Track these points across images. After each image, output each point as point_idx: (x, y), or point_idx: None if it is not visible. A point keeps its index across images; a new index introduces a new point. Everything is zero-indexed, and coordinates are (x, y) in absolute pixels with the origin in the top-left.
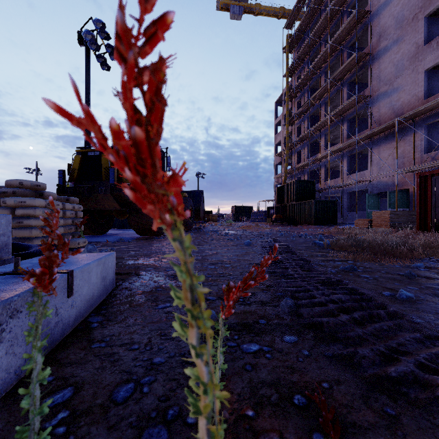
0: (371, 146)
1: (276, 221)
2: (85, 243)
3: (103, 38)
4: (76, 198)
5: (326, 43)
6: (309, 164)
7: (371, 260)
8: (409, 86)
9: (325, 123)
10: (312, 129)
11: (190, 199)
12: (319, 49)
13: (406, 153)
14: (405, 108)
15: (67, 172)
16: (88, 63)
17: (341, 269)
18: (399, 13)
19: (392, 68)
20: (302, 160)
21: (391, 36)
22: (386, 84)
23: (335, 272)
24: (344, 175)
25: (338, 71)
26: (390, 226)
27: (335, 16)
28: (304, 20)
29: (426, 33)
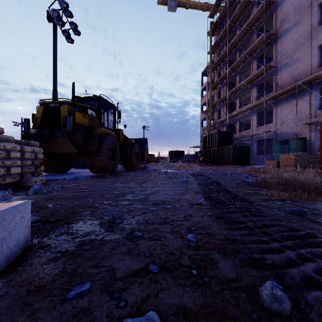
0: (275, 105)
1: (202, 162)
2: (42, 181)
3: (67, 16)
4: (36, 142)
5: (240, 27)
6: (227, 119)
7: (309, 199)
8: (306, 58)
9: (240, 87)
10: (230, 93)
11: (136, 144)
12: (235, 32)
13: (303, 109)
14: (303, 75)
15: (32, 121)
16: (55, 36)
17: (288, 211)
18: (298, 2)
19: (292, 45)
20: (221, 116)
21: (291, 20)
22: (287, 57)
23: (285, 216)
24: (254, 127)
25: (250, 48)
26: (295, 166)
27: (247, 7)
28: (223, 10)
29: (319, 17)
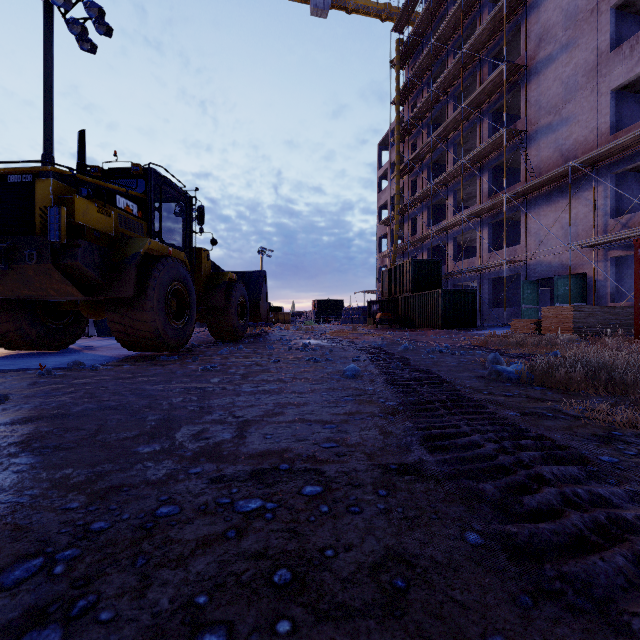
0: (526, 208)
1: (381, 323)
2: None
3: None
4: None
5: (457, 51)
6: (431, 235)
7: None
8: (587, 114)
9: (455, 173)
10: (435, 183)
11: (241, 284)
12: (445, 63)
13: (581, 218)
14: (580, 148)
15: None
16: (49, 30)
17: None
18: (570, 3)
19: (558, 89)
20: (419, 230)
21: (557, 39)
22: (550, 112)
23: None
24: (484, 253)
25: (476, 93)
26: (574, 331)
27: (469, 12)
28: (422, 17)
29: (612, 33)
